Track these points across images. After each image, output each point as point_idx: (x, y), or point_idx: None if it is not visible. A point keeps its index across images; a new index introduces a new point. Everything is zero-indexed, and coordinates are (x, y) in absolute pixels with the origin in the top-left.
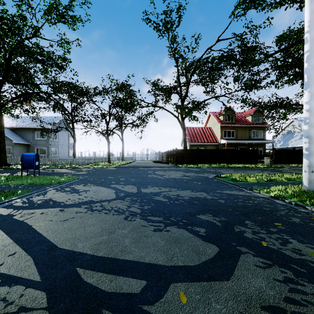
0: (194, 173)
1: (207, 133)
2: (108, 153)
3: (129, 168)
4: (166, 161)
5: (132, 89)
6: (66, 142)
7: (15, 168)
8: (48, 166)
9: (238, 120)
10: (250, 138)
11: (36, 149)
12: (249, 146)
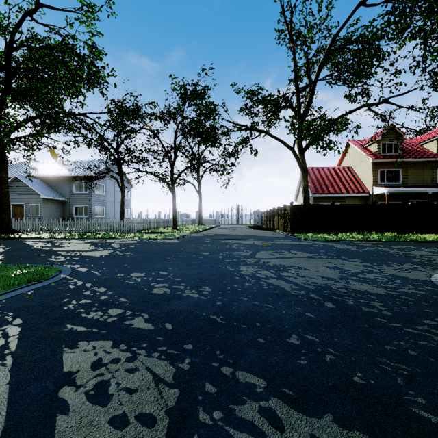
0: (359, 261)
1: (344, 177)
2: (173, 213)
3: (203, 239)
4: (269, 226)
5: (212, 102)
6: (118, 196)
7: (16, 238)
8: (70, 235)
9: (407, 151)
10: (434, 184)
11: (74, 207)
12: (432, 199)
